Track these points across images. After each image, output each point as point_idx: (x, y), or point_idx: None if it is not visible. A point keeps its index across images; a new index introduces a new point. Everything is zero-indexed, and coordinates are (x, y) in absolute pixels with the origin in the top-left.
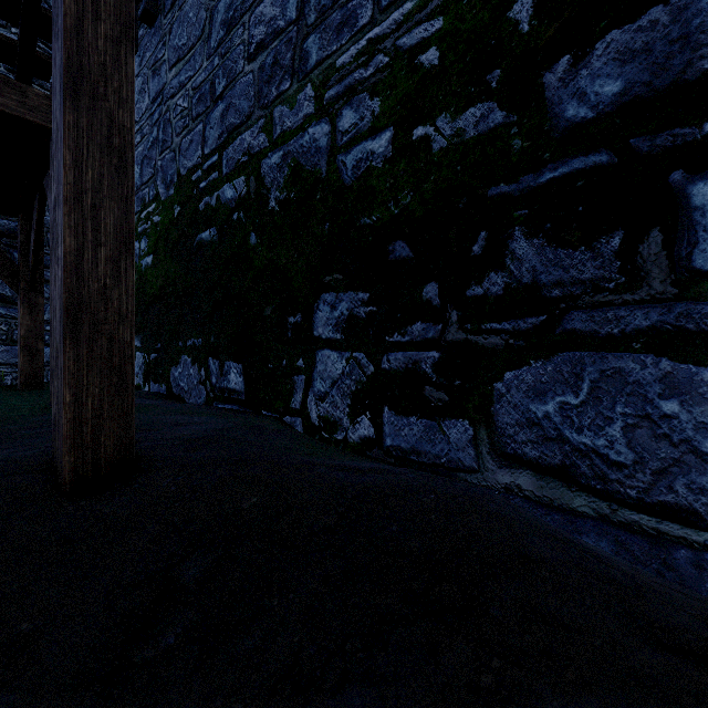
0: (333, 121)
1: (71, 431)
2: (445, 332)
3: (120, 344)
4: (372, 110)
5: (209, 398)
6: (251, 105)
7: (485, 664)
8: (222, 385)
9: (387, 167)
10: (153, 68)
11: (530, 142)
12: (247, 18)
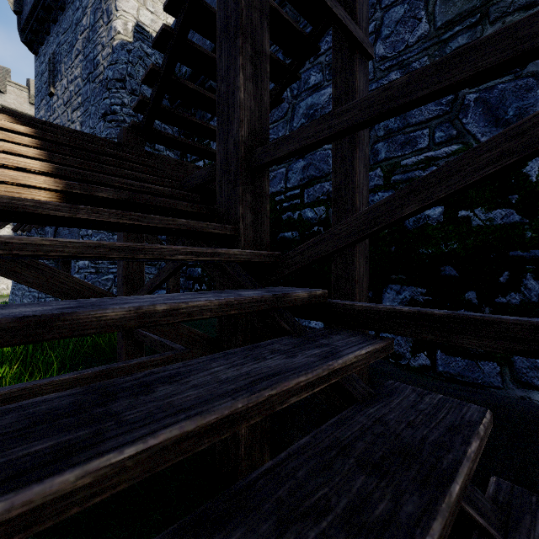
0: None
1: (358, 374)
2: None
3: None
4: None
5: None
6: (330, 168)
7: None
8: (304, 324)
9: (439, 226)
10: None
11: (536, 234)
12: None
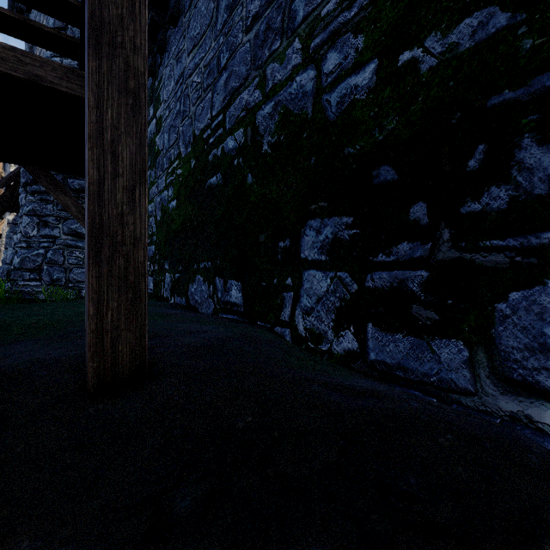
0: (318, 65)
1: (93, 340)
2: (434, 251)
3: (134, 264)
4: (355, 47)
5: (216, 309)
6: (248, 69)
7: None
8: (226, 299)
9: (371, 97)
10: (176, 57)
11: (544, 37)
12: None
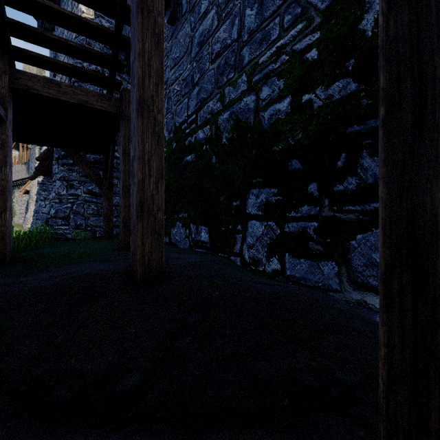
0: (257, 93)
1: (140, 258)
2: (321, 211)
3: (158, 220)
4: (279, 86)
5: (191, 245)
6: (213, 87)
7: (314, 358)
8: (197, 238)
9: (287, 118)
10: None
11: (372, 100)
12: (210, 40)
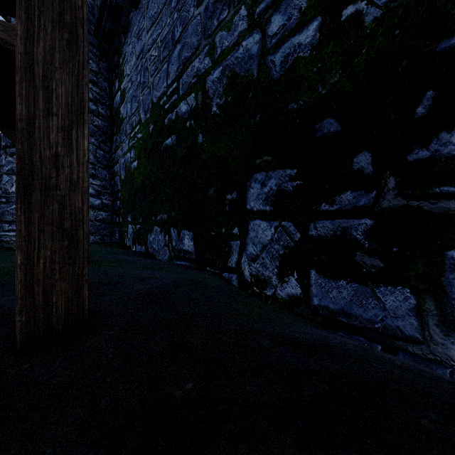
0: (263, 29)
1: (22, 292)
2: (379, 199)
3: (71, 209)
4: (299, 7)
5: (171, 256)
6: (199, 39)
7: None
8: (179, 247)
9: (314, 54)
10: (137, 36)
11: None
12: None
